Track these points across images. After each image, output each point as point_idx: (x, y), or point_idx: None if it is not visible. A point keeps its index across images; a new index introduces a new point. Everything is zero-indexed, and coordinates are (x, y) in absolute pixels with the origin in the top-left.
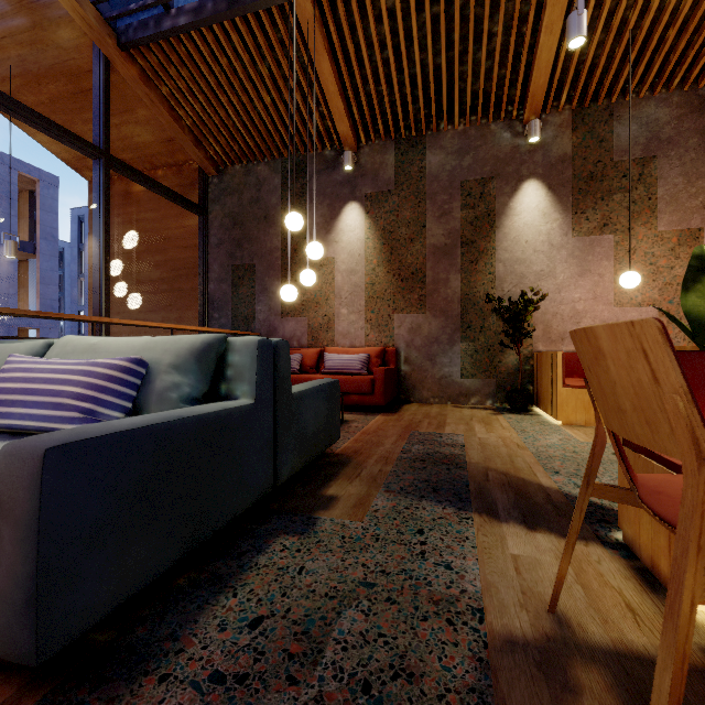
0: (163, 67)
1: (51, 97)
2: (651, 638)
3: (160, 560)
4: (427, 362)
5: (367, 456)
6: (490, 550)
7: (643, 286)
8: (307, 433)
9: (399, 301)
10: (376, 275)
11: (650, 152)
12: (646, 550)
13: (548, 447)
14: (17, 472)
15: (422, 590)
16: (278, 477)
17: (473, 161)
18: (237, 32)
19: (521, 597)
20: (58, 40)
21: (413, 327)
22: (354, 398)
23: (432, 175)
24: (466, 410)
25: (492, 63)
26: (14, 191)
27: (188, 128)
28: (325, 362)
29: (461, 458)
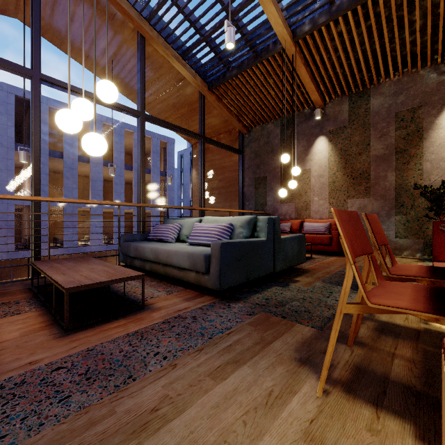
0: (225, 91)
1: (181, 114)
2: (405, 323)
3: (241, 279)
4: None
5: (318, 271)
6: None
7: None
8: (288, 255)
9: (351, 191)
10: (335, 177)
11: None
12: None
13: None
14: (215, 247)
15: (322, 303)
16: (275, 269)
17: (405, 98)
18: (258, 68)
19: None
20: (186, 92)
21: (361, 207)
22: (319, 247)
23: (374, 112)
24: (397, 258)
25: (416, 36)
26: (159, 149)
27: (235, 114)
28: (304, 227)
29: None
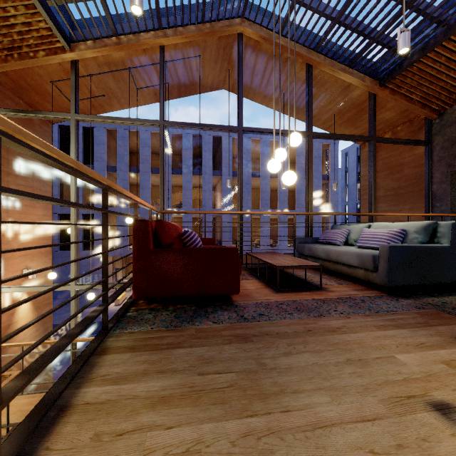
0: (402, 81)
1: (347, 118)
2: None
3: (412, 281)
4: None
5: None
6: None
7: None
8: None
9: None
10: None
11: None
12: None
13: None
14: (383, 249)
15: None
16: None
17: None
18: (451, 40)
19: None
20: (353, 96)
21: None
22: None
23: None
24: None
25: None
26: (321, 153)
27: (417, 101)
28: None
29: None
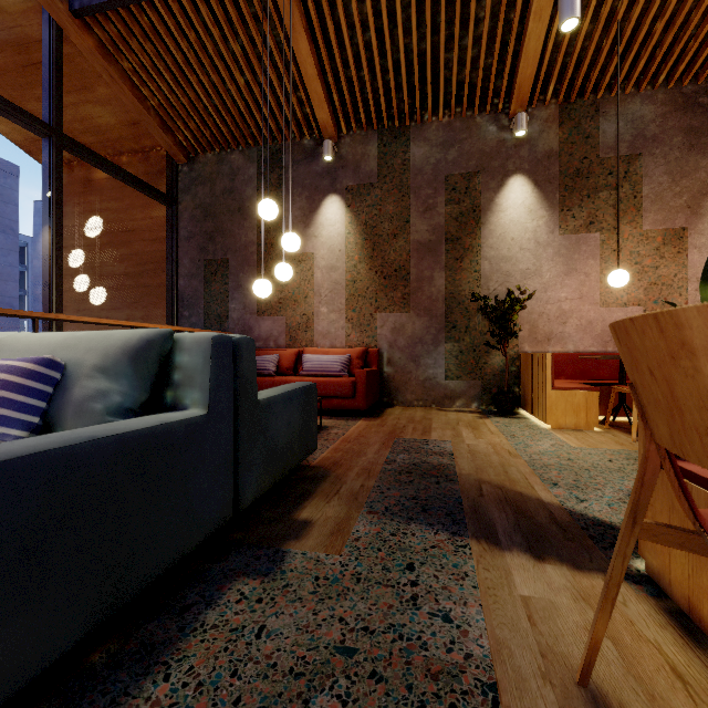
0: (124, 40)
1: None
2: None
3: (53, 641)
4: (411, 364)
5: (347, 468)
6: (495, 590)
7: (629, 286)
8: (278, 446)
9: (381, 299)
10: (357, 272)
11: (635, 150)
12: (679, 588)
13: (541, 454)
14: None
15: (416, 658)
16: (239, 501)
17: (458, 154)
18: (206, 3)
19: (541, 662)
20: (2, 2)
21: (396, 327)
22: (334, 402)
23: (416, 168)
24: (451, 413)
25: (479, 51)
26: None
27: (154, 110)
28: (303, 364)
29: (450, 469)
